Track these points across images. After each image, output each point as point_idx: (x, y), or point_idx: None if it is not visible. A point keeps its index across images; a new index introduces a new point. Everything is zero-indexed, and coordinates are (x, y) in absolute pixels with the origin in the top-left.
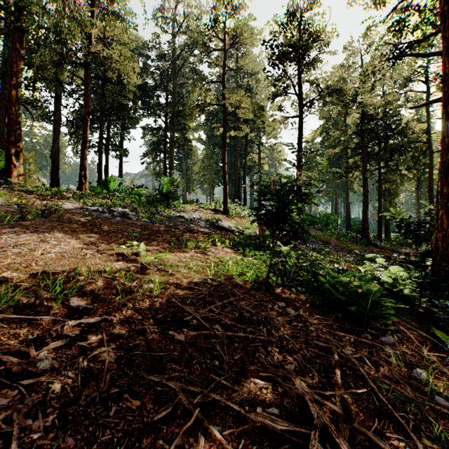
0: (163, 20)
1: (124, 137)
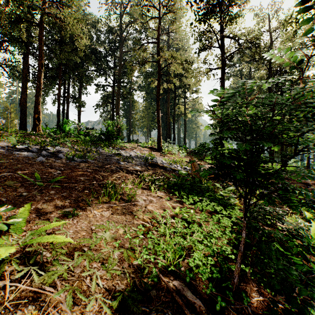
0: (111, 2)
1: (82, 92)
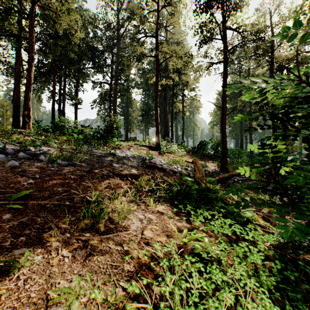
0: None
1: (78, 89)
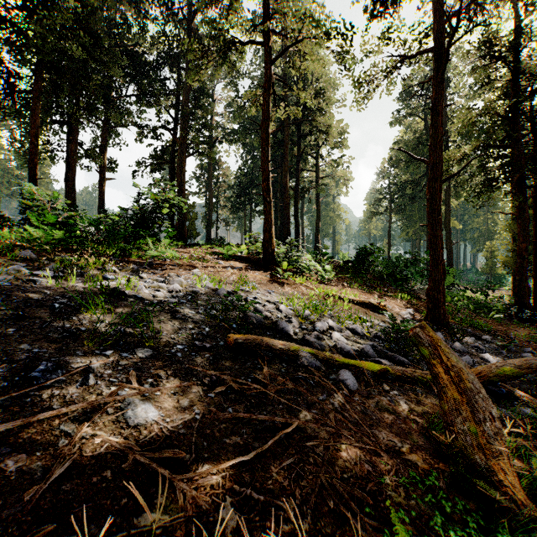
0: None
1: (107, 140)
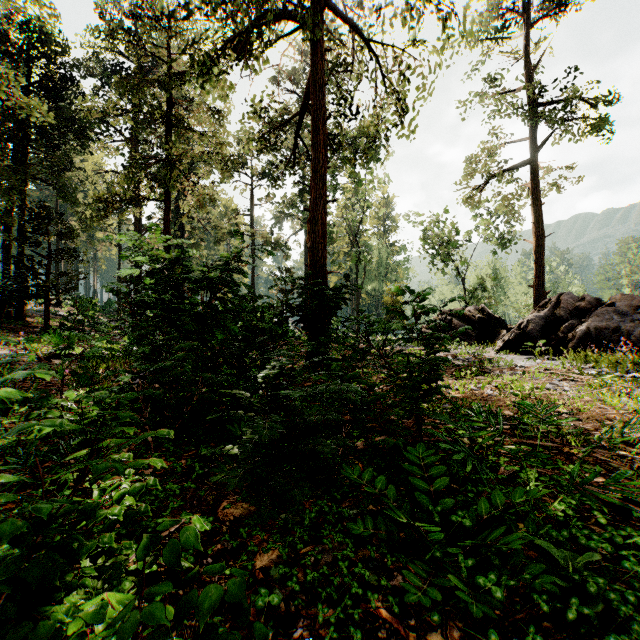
0: None
1: None
